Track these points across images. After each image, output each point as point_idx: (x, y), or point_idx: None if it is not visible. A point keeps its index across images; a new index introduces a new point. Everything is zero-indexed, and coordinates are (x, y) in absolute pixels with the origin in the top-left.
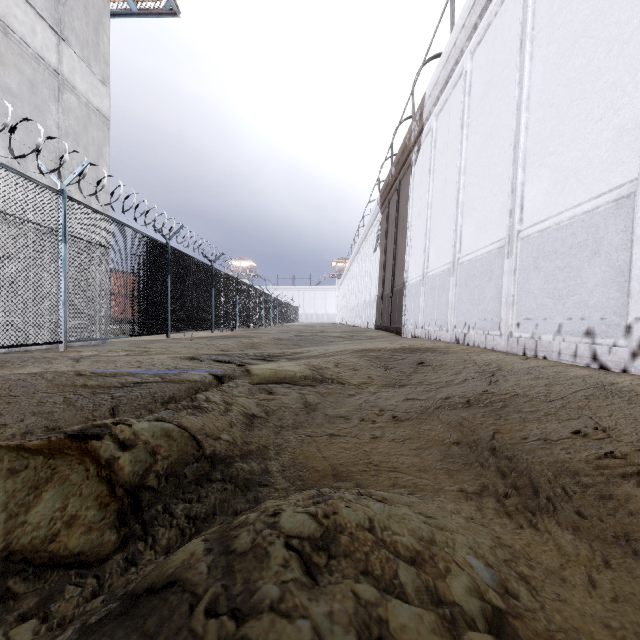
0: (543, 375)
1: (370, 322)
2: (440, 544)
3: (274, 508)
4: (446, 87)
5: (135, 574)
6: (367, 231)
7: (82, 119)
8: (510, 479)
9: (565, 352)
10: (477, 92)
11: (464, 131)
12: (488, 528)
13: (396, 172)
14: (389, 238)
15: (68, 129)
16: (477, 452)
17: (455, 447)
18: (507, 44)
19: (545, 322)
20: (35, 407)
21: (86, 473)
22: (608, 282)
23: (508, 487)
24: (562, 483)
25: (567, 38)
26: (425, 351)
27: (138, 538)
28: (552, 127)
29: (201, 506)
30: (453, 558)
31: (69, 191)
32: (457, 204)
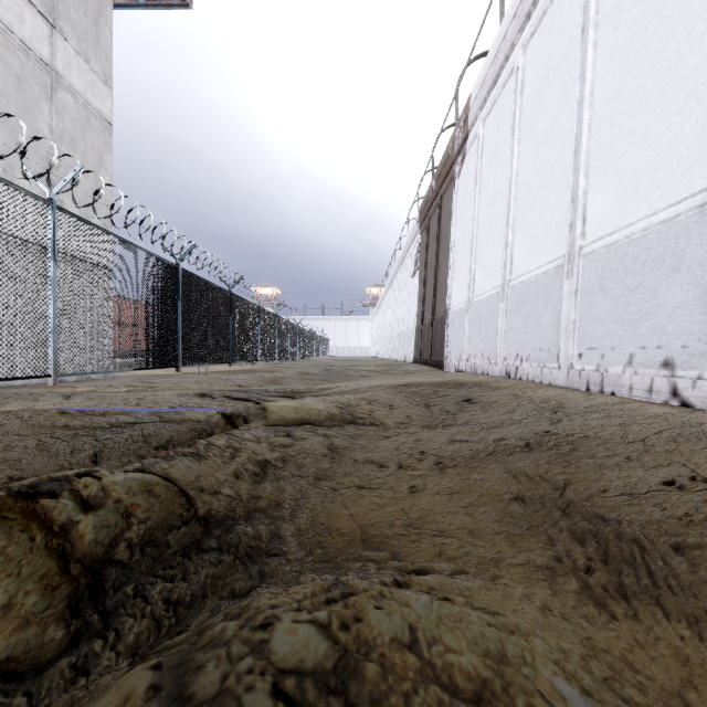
0: (615, 414)
1: (408, 355)
2: (514, 660)
3: (265, 615)
4: (494, 87)
5: (84, 689)
6: (405, 254)
7: (79, 122)
8: (591, 548)
9: (638, 387)
10: (530, 90)
11: (515, 135)
12: (573, 623)
13: (437, 186)
14: (429, 261)
15: (63, 133)
16: (544, 510)
17: (515, 503)
18: (566, 33)
19: (613, 352)
20: (0, 453)
21: (30, 544)
22: (691, 303)
23: (589, 559)
24: (662, 555)
25: (639, 20)
26: (472, 386)
27: (95, 634)
28: (621, 125)
29: (187, 586)
30: (536, 686)
31: (64, 204)
32: (507, 219)
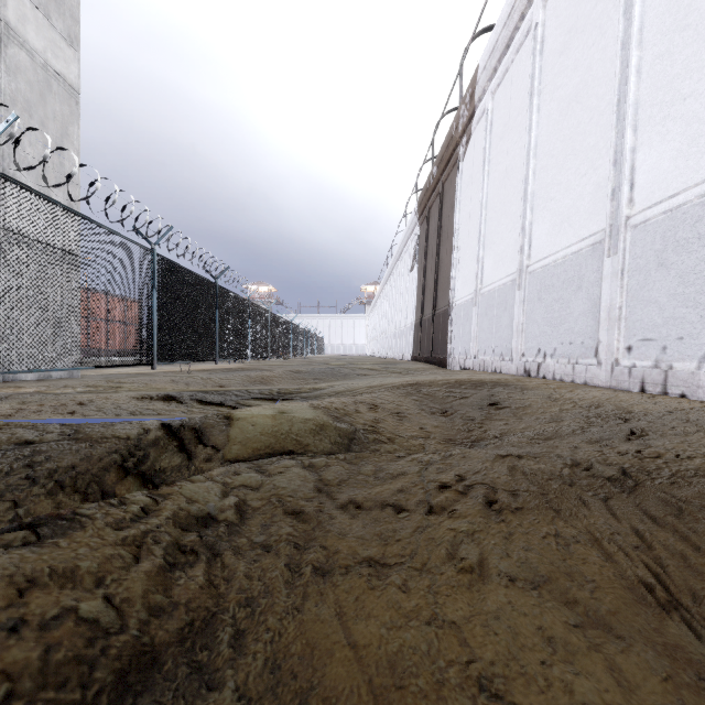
0: None
1: (406, 353)
2: None
3: None
4: (507, 53)
5: None
6: (402, 248)
7: (37, 85)
8: None
9: None
10: (553, 47)
11: (534, 101)
12: None
13: (438, 172)
14: (429, 253)
15: (15, 95)
16: None
17: (676, 621)
18: None
19: (681, 343)
20: None
21: None
22: None
23: None
24: None
25: None
26: (494, 386)
27: None
28: (686, 58)
29: None
30: None
31: (17, 176)
32: (524, 196)
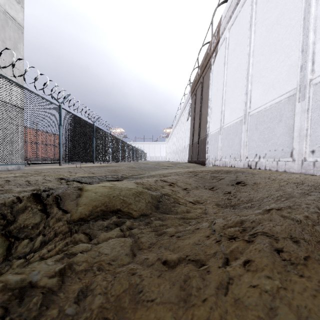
0: None
1: (185, 159)
2: None
3: None
4: (236, 7)
5: None
6: (183, 110)
7: (0, 21)
8: None
9: None
10: None
11: (252, 28)
12: None
13: (201, 72)
14: (196, 111)
15: None
16: None
17: None
18: None
19: None
20: None
21: None
22: None
23: None
24: None
25: None
26: (236, 173)
27: None
28: None
29: None
30: None
31: None
32: (247, 77)
